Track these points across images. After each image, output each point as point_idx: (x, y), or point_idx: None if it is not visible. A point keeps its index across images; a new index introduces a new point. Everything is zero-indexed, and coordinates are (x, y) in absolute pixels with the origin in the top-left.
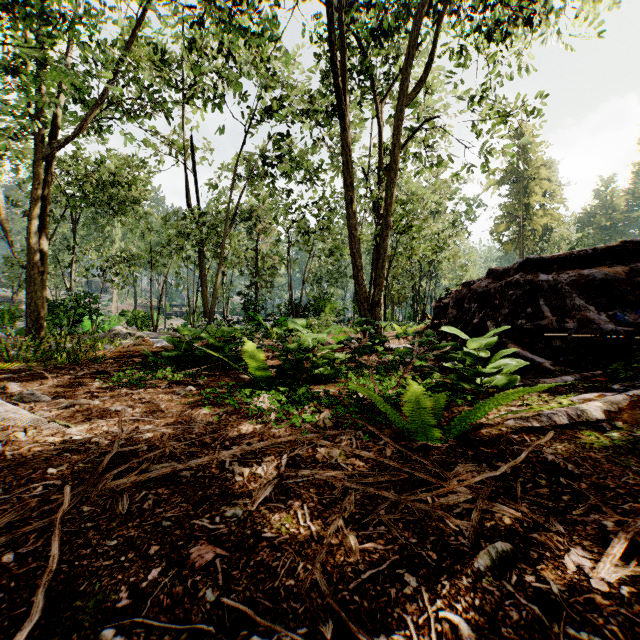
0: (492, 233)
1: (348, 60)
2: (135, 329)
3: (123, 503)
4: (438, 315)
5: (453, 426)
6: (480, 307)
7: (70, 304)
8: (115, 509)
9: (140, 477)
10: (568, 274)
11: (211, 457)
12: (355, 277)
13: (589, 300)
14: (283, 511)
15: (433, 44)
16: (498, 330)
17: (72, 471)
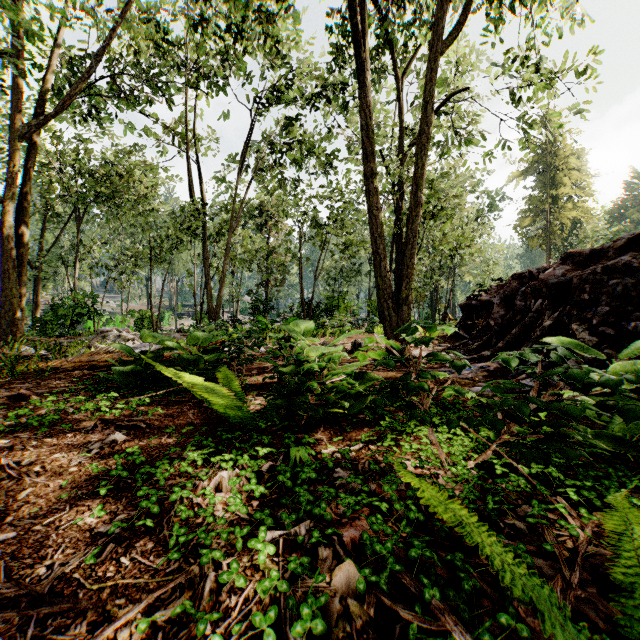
0: (516, 228)
1: None
2: (128, 331)
3: None
4: (469, 315)
5: None
6: (553, 304)
7: (69, 304)
8: None
9: None
10: None
11: None
12: (377, 268)
13: None
14: None
15: None
16: None
17: None
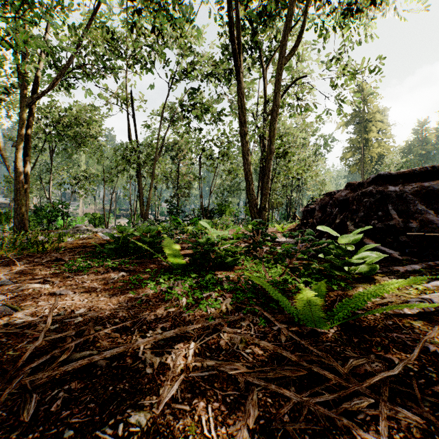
0: (342, 159)
1: (242, 36)
2: (92, 226)
3: (30, 406)
4: (306, 216)
5: (336, 312)
6: (341, 211)
7: (48, 209)
8: (20, 415)
9: (55, 371)
10: (411, 186)
11: (126, 346)
12: (247, 189)
13: (428, 206)
14: (187, 415)
15: (304, 21)
16: (362, 229)
17: (0, 360)
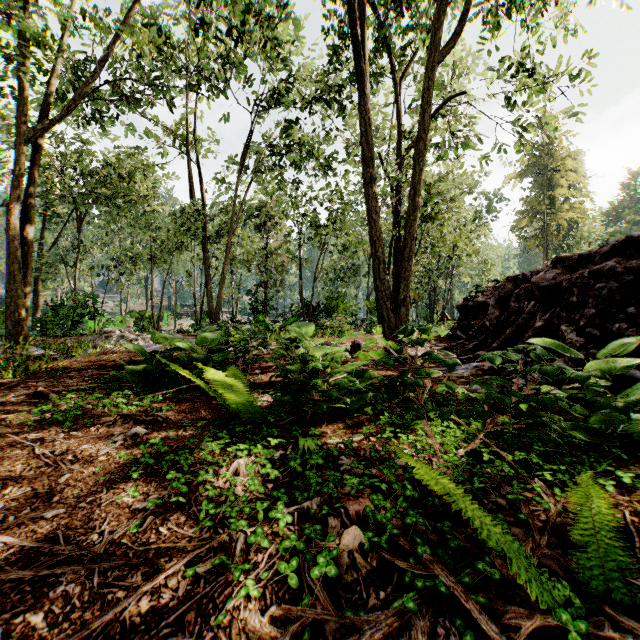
0: (513, 229)
1: None
2: (130, 331)
3: None
4: (466, 315)
5: None
6: (544, 306)
7: (70, 304)
8: None
9: None
10: None
11: None
12: (376, 270)
13: None
14: None
15: None
16: (633, 343)
17: None
